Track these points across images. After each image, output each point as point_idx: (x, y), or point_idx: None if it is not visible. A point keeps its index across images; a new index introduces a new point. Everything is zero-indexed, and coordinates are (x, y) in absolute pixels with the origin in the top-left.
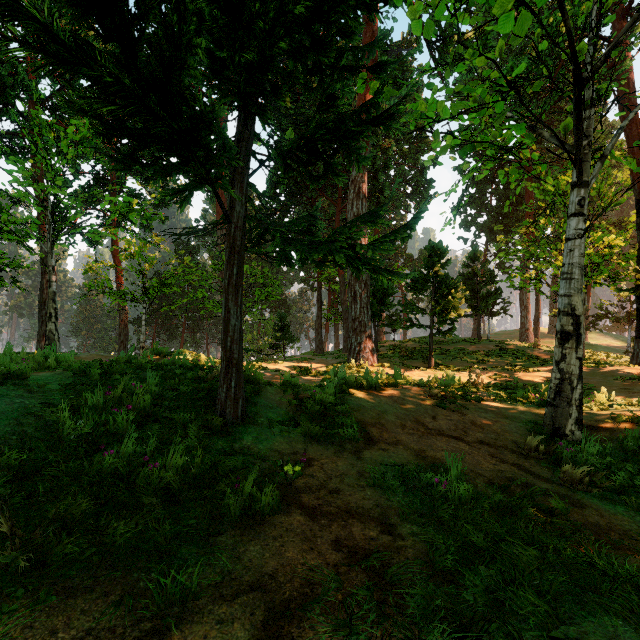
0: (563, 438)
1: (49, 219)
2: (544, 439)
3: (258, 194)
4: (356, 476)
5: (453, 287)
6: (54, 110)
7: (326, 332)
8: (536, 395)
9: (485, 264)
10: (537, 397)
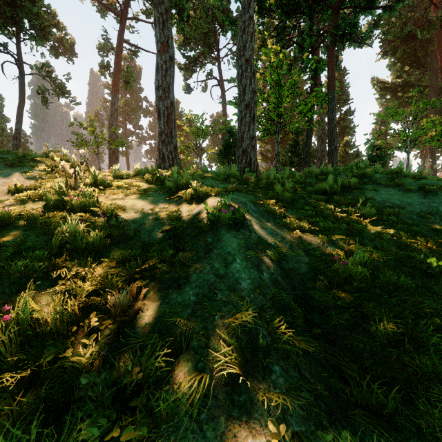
0: None
1: None
2: None
3: None
4: None
5: None
6: None
7: None
8: None
9: None
10: None
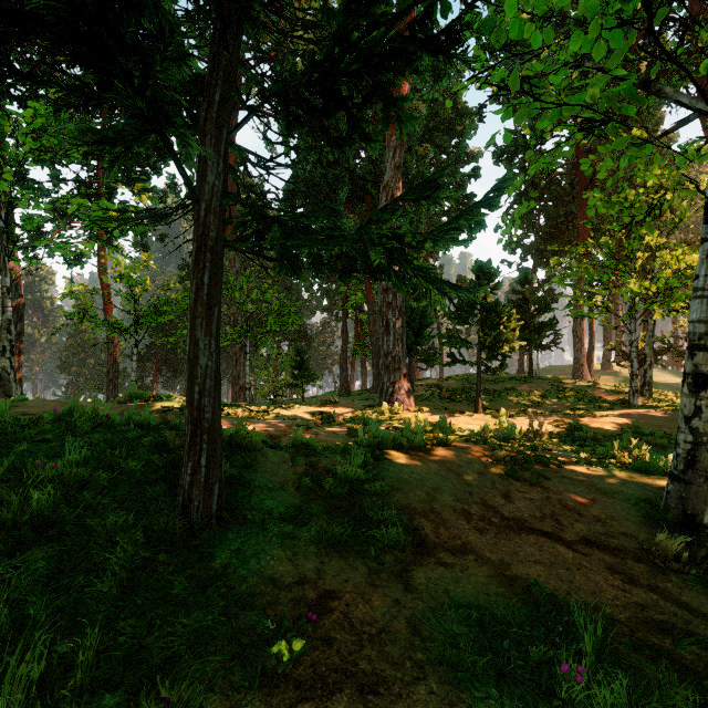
0: (700, 530)
1: (0, 227)
2: (672, 531)
3: (243, 154)
4: (406, 635)
5: (505, 315)
6: (22, 100)
7: (352, 368)
8: (624, 453)
9: (538, 289)
10: (636, 459)
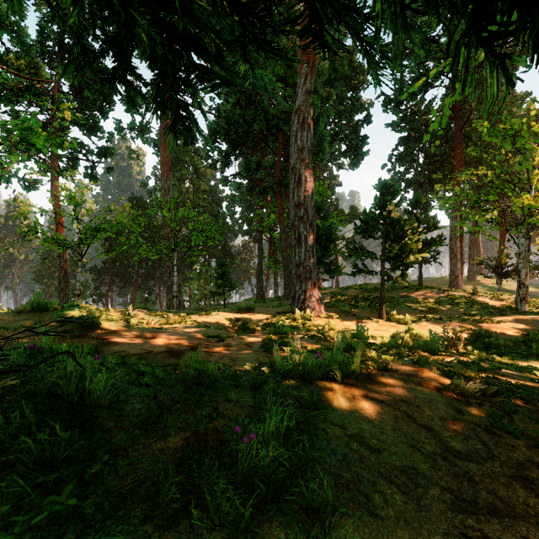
0: None
1: None
2: None
3: None
4: None
5: (409, 228)
6: None
7: (267, 279)
8: None
9: (427, 210)
10: None
